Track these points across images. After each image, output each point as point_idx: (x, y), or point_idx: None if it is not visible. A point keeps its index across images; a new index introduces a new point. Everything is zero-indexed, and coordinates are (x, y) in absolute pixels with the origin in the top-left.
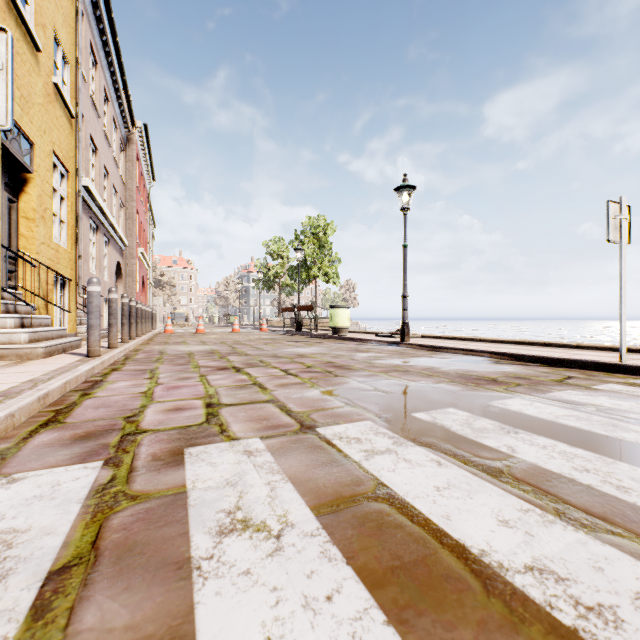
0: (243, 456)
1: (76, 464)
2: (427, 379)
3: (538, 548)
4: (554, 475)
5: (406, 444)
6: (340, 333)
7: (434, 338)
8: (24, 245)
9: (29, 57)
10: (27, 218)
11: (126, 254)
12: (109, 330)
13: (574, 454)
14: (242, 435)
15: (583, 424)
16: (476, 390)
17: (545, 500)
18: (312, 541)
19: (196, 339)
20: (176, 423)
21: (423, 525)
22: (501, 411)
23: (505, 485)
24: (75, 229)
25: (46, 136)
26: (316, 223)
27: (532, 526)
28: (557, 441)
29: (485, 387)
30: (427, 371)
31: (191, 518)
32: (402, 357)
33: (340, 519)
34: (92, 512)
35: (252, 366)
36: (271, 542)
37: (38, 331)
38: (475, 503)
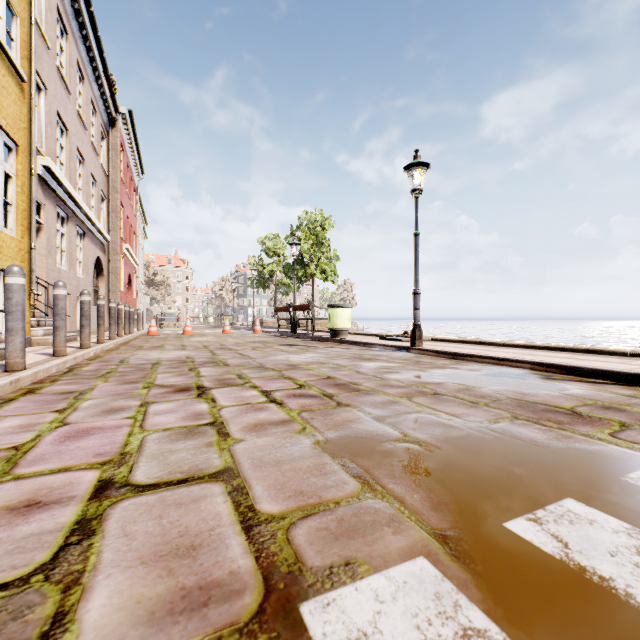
0: None
1: None
2: (475, 411)
3: None
4: None
5: None
6: (339, 335)
7: (447, 341)
8: None
9: None
10: None
11: (109, 249)
12: (54, 334)
13: None
14: None
15: None
16: (570, 439)
17: None
18: None
19: (178, 342)
20: None
21: None
22: None
23: None
24: (28, 214)
25: None
26: (313, 218)
27: None
28: None
29: (577, 431)
30: (465, 394)
31: None
32: (420, 368)
33: None
34: None
35: (224, 385)
36: None
37: None
38: None
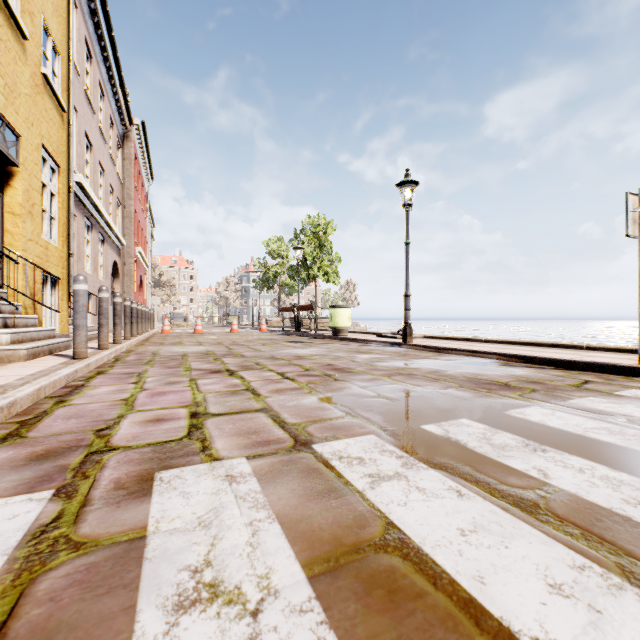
0: (224, 483)
1: (20, 494)
2: (434, 384)
3: (613, 635)
4: (603, 511)
5: (417, 466)
6: (340, 333)
7: (437, 339)
8: (10, 242)
9: (14, 45)
10: (13, 213)
11: (123, 253)
12: (99, 330)
13: (619, 480)
14: (226, 454)
15: (618, 439)
16: (489, 397)
17: (602, 550)
18: (301, 622)
19: (193, 339)
20: (153, 438)
21: (450, 593)
22: (521, 422)
23: (546, 526)
24: (67, 226)
25: (34, 128)
26: (316, 222)
27: (595, 595)
28: (594, 462)
29: (498, 393)
30: (433, 374)
31: (143, 580)
32: (405, 359)
33: (339, 582)
34: (17, 570)
35: (247, 369)
36: (245, 624)
37: (22, 332)
38: (513, 555)
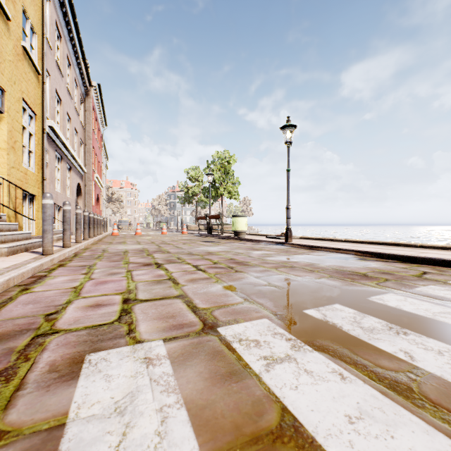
0: (142, 365)
1: None
2: (310, 274)
3: None
4: None
5: (304, 348)
6: (240, 235)
7: (309, 239)
8: None
9: (0, 24)
10: None
11: (85, 178)
12: (63, 233)
13: None
14: (147, 336)
15: None
16: (353, 285)
17: None
18: None
19: (134, 240)
20: (90, 321)
21: None
22: (382, 307)
23: (423, 413)
24: (41, 158)
25: (16, 86)
26: (222, 156)
27: None
28: (449, 344)
29: (360, 282)
30: (309, 267)
31: None
32: (287, 254)
33: None
34: None
35: (170, 262)
36: None
37: (4, 235)
38: (400, 447)
